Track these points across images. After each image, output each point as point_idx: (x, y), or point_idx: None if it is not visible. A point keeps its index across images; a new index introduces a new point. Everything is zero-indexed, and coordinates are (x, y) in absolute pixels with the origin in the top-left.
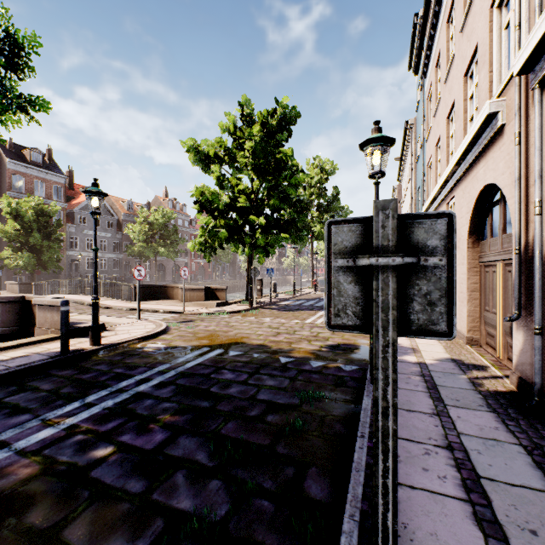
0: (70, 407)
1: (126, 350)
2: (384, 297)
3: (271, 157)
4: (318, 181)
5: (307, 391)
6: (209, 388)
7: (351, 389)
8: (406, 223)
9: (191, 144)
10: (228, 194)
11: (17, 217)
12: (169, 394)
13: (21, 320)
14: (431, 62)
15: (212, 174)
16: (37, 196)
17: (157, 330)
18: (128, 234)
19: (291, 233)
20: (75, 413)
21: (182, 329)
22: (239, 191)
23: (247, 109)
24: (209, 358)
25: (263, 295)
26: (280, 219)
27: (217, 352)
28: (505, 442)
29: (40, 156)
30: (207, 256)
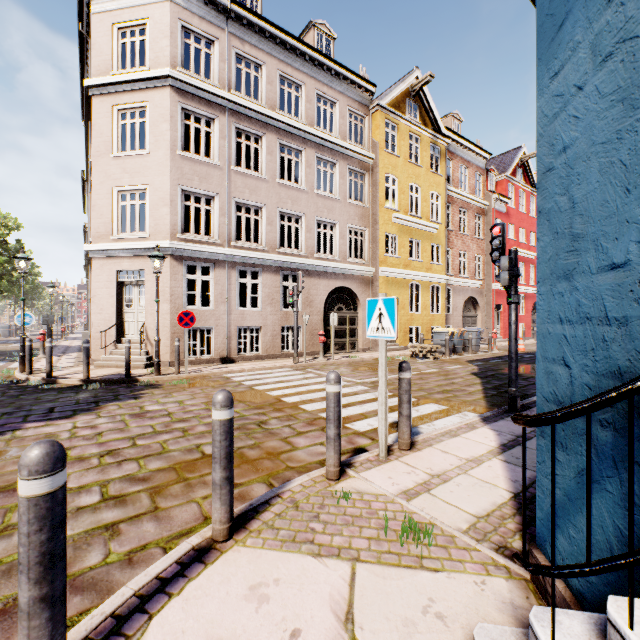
0: None
1: None
2: (48, 321)
3: None
4: None
5: None
6: None
7: None
8: (51, 315)
9: None
10: None
11: None
12: None
13: None
14: None
15: None
16: None
17: None
18: None
19: None
20: None
21: None
22: None
23: None
24: None
25: None
26: None
27: None
28: (77, 348)
29: None
30: None
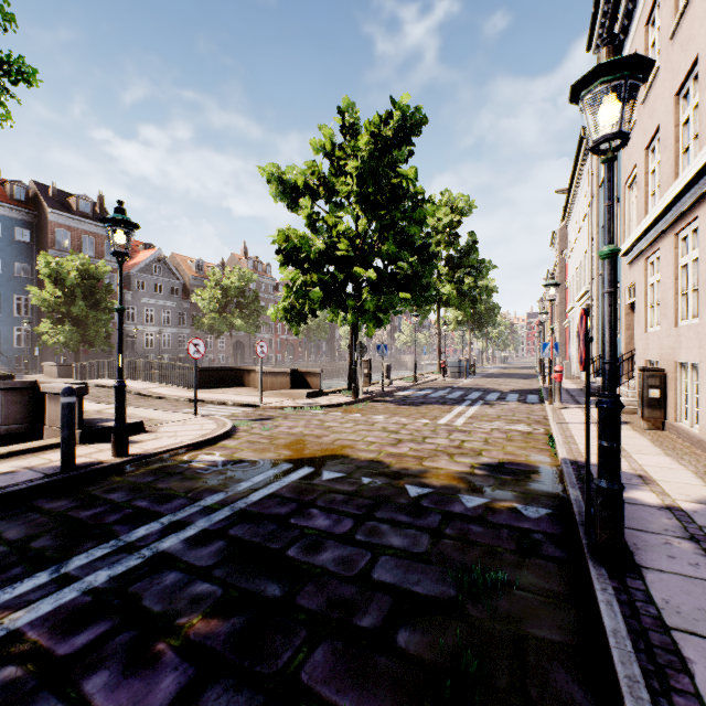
0: (28, 584)
1: (164, 465)
2: None
3: (384, 184)
4: (447, 225)
5: (469, 564)
6: (285, 549)
7: (554, 564)
8: None
9: (272, 170)
10: (323, 240)
11: (58, 281)
12: (210, 561)
13: (32, 415)
14: (635, 21)
15: (301, 212)
16: (82, 253)
17: (217, 433)
18: (197, 303)
19: (413, 293)
20: (30, 600)
21: (255, 430)
22: (339, 234)
23: (350, 118)
24: (290, 484)
25: (372, 383)
26: (397, 272)
27: (303, 473)
28: None
29: (89, 204)
30: (294, 327)
